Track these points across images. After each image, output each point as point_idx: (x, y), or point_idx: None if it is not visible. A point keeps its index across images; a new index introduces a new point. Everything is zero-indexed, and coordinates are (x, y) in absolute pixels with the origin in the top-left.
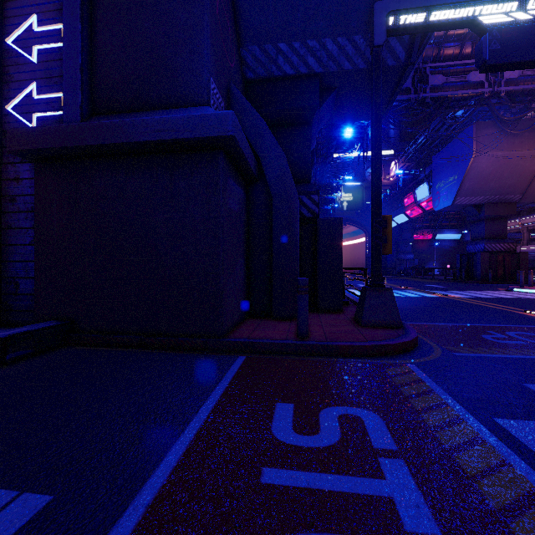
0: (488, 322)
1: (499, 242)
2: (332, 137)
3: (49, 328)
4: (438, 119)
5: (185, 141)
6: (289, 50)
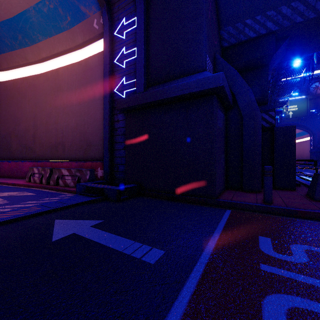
0: None
1: None
2: (281, 68)
3: (133, 187)
4: None
5: (195, 93)
6: (253, 22)
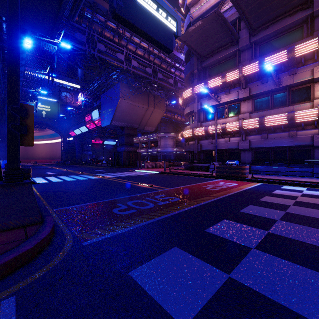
0: (120, 195)
1: (130, 146)
2: None
3: None
4: (104, 76)
5: None
6: None
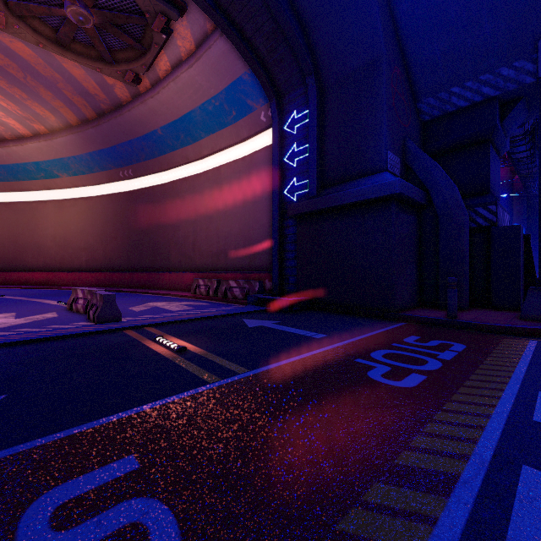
0: None
1: None
2: None
3: (305, 299)
4: None
5: (371, 200)
6: (461, 90)
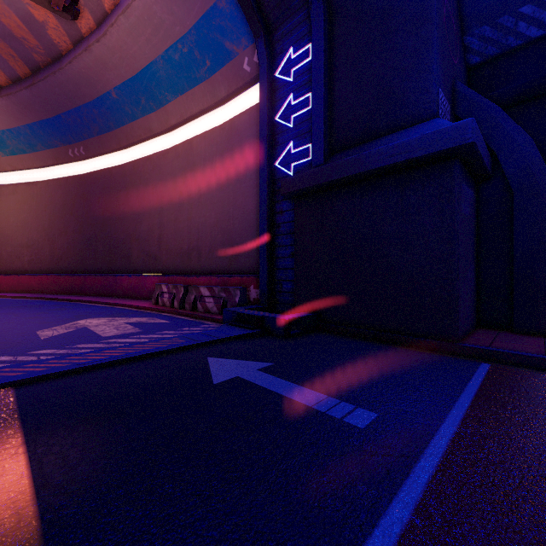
0: None
1: None
2: None
3: (309, 316)
4: None
5: (418, 159)
6: (536, 9)
